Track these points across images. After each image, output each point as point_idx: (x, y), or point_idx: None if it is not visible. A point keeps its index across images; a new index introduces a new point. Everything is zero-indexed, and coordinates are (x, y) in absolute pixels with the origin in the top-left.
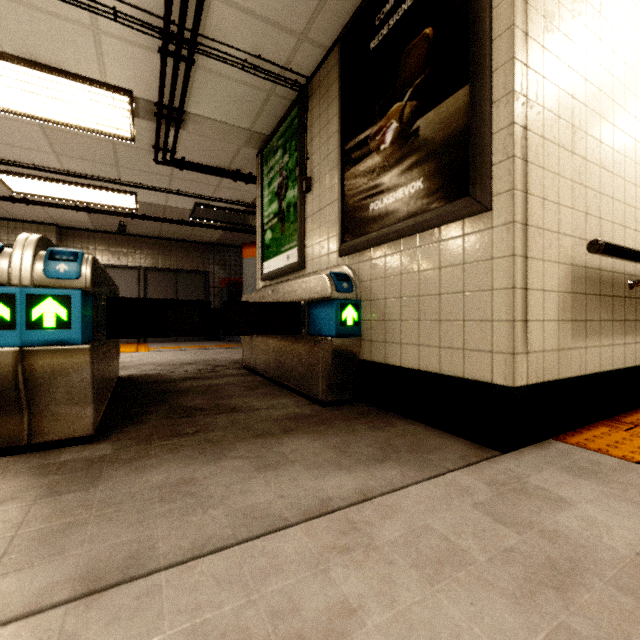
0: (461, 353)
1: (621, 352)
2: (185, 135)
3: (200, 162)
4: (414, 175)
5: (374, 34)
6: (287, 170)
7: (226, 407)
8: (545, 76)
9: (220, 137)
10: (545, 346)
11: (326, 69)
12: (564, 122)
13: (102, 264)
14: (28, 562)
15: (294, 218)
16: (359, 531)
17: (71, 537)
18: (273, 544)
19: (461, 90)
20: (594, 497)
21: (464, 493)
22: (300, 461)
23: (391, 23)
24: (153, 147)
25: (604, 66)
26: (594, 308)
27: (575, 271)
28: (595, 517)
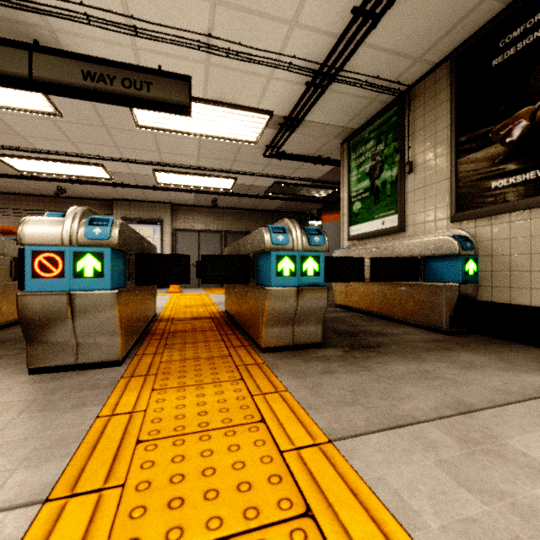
0: None
1: None
2: (293, 135)
3: (294, 153)
4: None
5: (497, 54)
6: (382, 156)
7: (371, 332)
8: None
9: (318, 134)
10: None
11: (433, 79)
12: None
13: (198, 229)
14: (401, 398)
15: (391, 193)
16: None
17: (403, 390)
18: None
19: None
20: None
21: None
22: (486, 366)
23: (519, 46)
24: (266, 146)
25: None
26: None
27: None
28: None
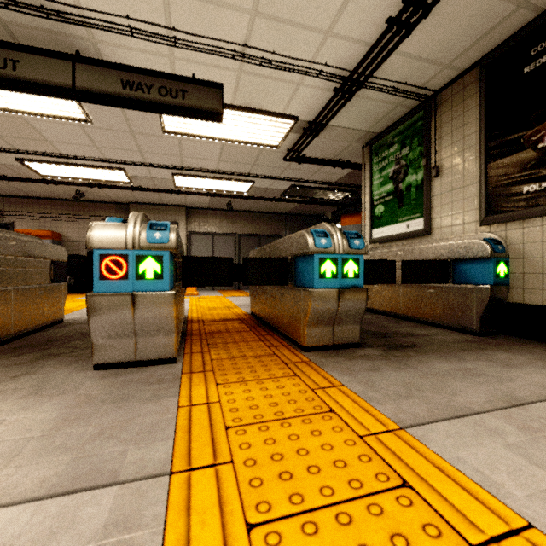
0: None
1: None
2: (315, 140)
3: (314, 156)
4: None
5: (529, 62)
6: (407, 160)
7: (402, 333)
8: None
9: (340, 138)
10: None
11: (461, 85)
12: None
13: (212, 232)
14: (453, 392)
15: (417, 196)
16: None
17: (453, 386)
18: None
19: None
20: None
21: None
22: (525, 365)
23: None
24: (288, 150)
25: None
26: None
27: None
28: None
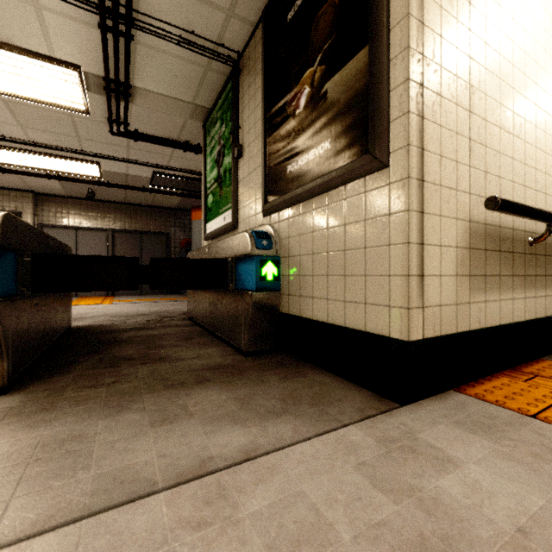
0: (363, 307)
1: (521, 306)
2: (135, 108)
3: (152, 134)
4: (323, 136)
5: (291, 6)
6: (224, 139)
7: (154, 357)
8: (443, 35)
9: (167, 110)
10: (443, 300)
11: (254, 43)
12: (463, 82)
13: (74, 226)
14: None
15: (229, 182)
16: (226, 499)
17: None
18: (126, 517)
19: (362, 50)
20: (483, 456)
21: (351, 451)
22: (199, 414)
23: None
24: (107, 119)
25: (504, 31)
26: (494, 263)
27: (474, 227)
28: (480, 481)
